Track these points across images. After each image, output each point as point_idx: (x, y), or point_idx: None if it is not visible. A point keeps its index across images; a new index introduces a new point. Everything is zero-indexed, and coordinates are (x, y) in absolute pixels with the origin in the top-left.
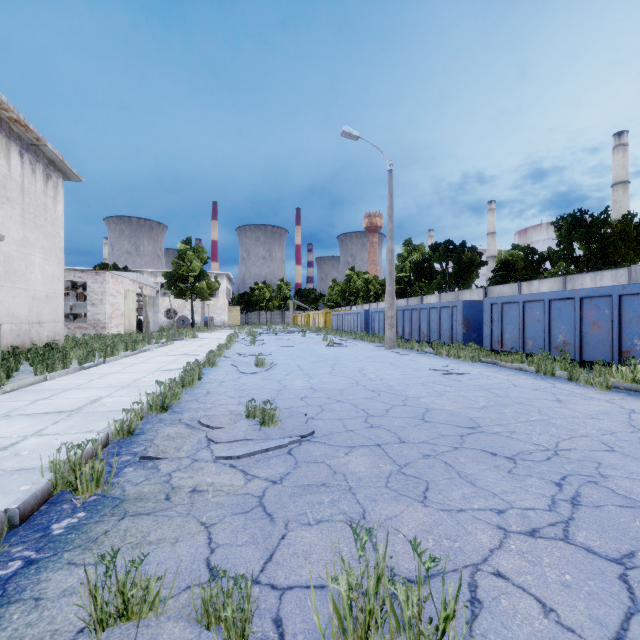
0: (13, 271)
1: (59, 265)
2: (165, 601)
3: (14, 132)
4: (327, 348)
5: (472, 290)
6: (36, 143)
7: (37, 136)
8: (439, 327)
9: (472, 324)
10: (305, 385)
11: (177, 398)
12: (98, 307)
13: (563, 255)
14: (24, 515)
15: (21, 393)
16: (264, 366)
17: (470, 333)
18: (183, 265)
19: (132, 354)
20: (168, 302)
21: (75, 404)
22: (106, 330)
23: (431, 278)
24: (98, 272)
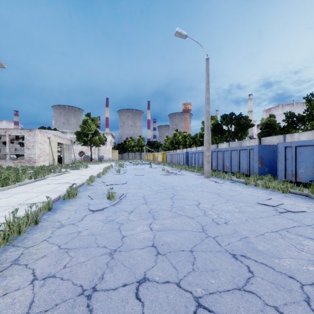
0: None
1: None
2: None
3: None
4: (165, 176)
5: (250, 140)
6: None
7: None
8: (239, 163)
9: (265, 161)
10: (146, 237)
11: None
12: (31, 150)
13: (309, 118)
14: None
15: None
16: (114, 198)
17: (263, 167)
18: (86, 127)
19: (28, 182)
20: (80, 148)
21: None
22: (36, 163)
23: (222, 134)
24: (31, 130)
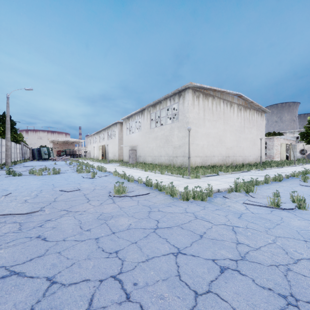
0: (255, 143)
1: (263, 139)
2: (309, 178)
3: (255, 108)
4: None
5: None
6: (259, 108)
7: (260, 106)
8: None
9: None
10: None
11: (309, 173)
12: (270, 150)
13: None
14: (289, 176)
15: (269, 170)
16: None
17: None
18: None
19: (289, 166)
20: (301, 146)
21: (283, 172)
22: (273, 159)
23: None
24: (270, 138)
